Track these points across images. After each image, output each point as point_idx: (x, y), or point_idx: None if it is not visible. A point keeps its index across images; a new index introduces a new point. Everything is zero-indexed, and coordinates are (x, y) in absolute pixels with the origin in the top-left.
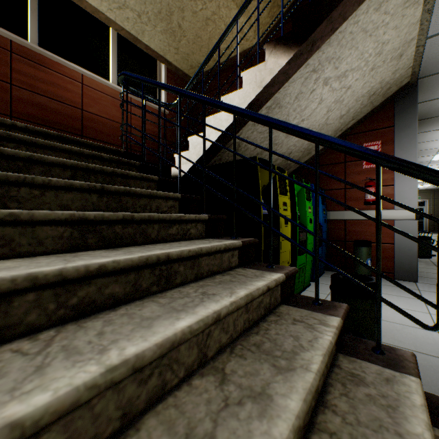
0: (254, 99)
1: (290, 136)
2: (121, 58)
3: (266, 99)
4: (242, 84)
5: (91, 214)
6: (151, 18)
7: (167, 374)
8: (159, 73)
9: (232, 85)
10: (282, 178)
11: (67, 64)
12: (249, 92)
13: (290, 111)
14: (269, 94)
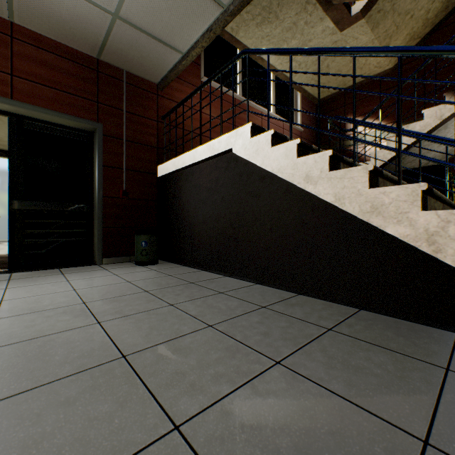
0: (433, 127)
1: (440, 146)
2: (275, 94)
3: (440, 126)
4: (369, 102)
5: None
6: (308, 64)
7: None
8: (295, 99)
9: (359, 103)
10: (450, 176)
11: (257, 107)
12: (429, 123)
13: (450, 130)
14: (443, 122)
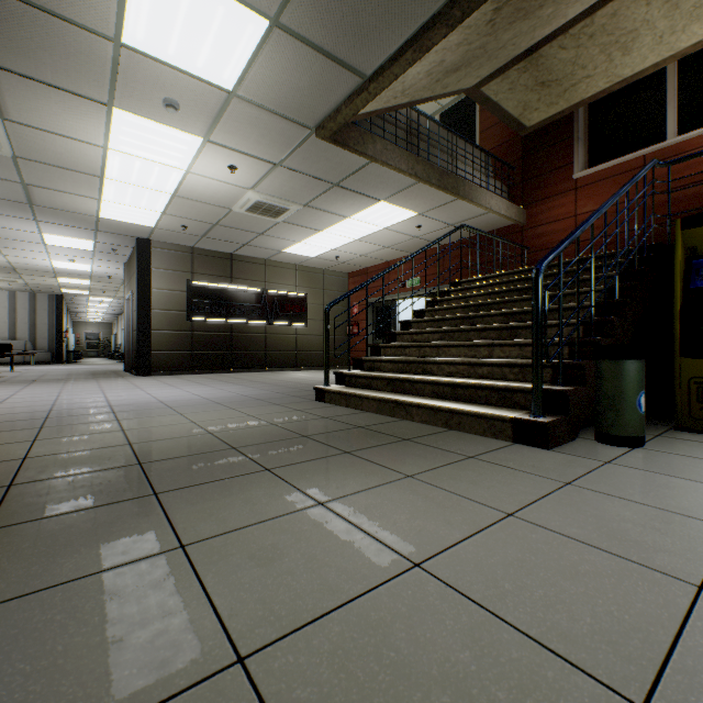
0: None
1: None
2: None
3: None
4: None
5: (508, 311)
6: None
7: (476, 353)
8: None
9: None
10: None
11: None
12: None
13: None
14: None
